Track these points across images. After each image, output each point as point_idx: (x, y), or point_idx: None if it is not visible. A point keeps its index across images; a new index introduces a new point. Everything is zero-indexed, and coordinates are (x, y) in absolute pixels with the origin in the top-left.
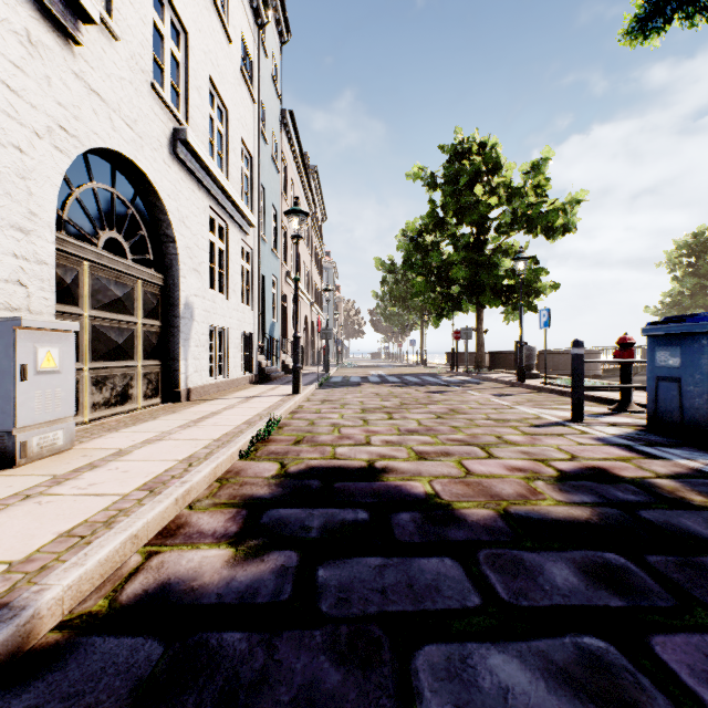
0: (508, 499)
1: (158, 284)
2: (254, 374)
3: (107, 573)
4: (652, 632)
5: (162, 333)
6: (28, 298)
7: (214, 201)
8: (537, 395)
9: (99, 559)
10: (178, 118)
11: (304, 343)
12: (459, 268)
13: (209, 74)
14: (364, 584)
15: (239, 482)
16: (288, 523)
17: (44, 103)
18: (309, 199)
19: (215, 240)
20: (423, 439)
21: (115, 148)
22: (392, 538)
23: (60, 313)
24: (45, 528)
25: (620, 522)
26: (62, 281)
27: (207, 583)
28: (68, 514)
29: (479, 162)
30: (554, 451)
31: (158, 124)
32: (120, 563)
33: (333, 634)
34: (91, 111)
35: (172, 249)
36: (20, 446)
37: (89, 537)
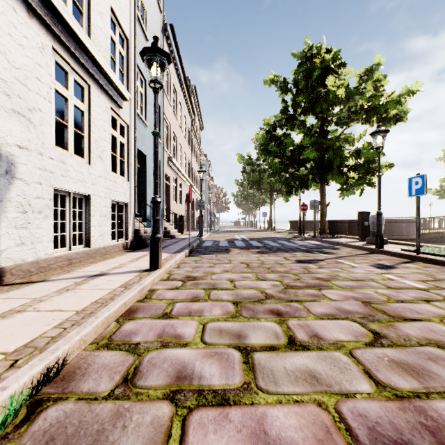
0: None
1: None
2: (130, 241)
3: None
4: None
5: None
6: None
7: (62, 47)
8: (423, 267)
9: None
10: None
11: (186, 214)
12: (310, 150)
13: None
14: None
15: None
16: None
17: None
18: (189, 108)
19: (67, 95)
20: None
21: None
22: None
23: None
24: None
25: None
26: None
27: None
28: None
29: (329, 59)
30: None
31: None
32: None
33: None
34: None
35: None
36: None
37: None
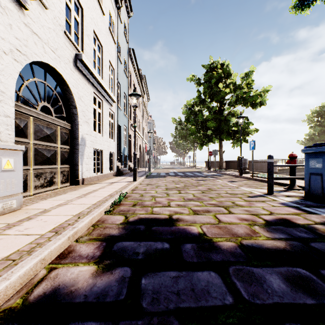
0: (241, 236)
1: (68, 128)
2: (115, 171)
3: (25, 282)
4: None
5: (70, 152)
6: None
7: (95, 89)
8: (249, 181)
9: (19, 275)
10: (78, 49)
11: (139, 157)
12: (211, 122)
13: (93, 29)
14: (167, 289)
15: (103, 227)
16: (127, 250)
17: (8, 37)
18: (141, 90)
19: (96, 108)
20: (196, 203)
21: (46, 62)
22: (182, 259)
23: (18, 142)
24: None
25: (301, 250)
26: (19, 126)
27: (79, 288)
28: (9, 246)
29: (221, 72)
30: (261, 210)
31: (68, 51)
32: (33, 275)
33: (149, 323)
34: (33, 42)
35: (75, 112)
36: None
37: (17, 260)
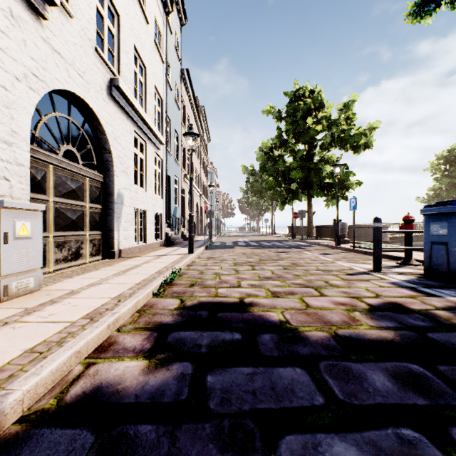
0: (336, 324)
1: (100, 181)
2: (163, 240)
3: (57, 379)
4: (450, 425)
5: (102, 213)
6: (10, 188)
7: (137, 127)
8: (348, 254)
9: (51, 369)
10: (113, 71)
11: (196, 220)
12: (297, 171)
13: (134, 43)
14: (240, 387)
15: (152, 313)
16: (185, 342)
17: (22, 58)
18: (199, 127)
19: (137, 152)
20: (275, 283)
21: (70, 90)
22: (258, 352)
23: (33, 199)
24: (16, 346)
25: (415, 341)
26: (34, 178)
27: (128, 386)
28: (32, 336)
29: (310, 102)
30: (364, 291)
31: (100, 75)
32: (67, 372)
33: (218, 426)
34: (54, 64)
35: (109, 158)
36: (3, 288)
37: (45, 352)
